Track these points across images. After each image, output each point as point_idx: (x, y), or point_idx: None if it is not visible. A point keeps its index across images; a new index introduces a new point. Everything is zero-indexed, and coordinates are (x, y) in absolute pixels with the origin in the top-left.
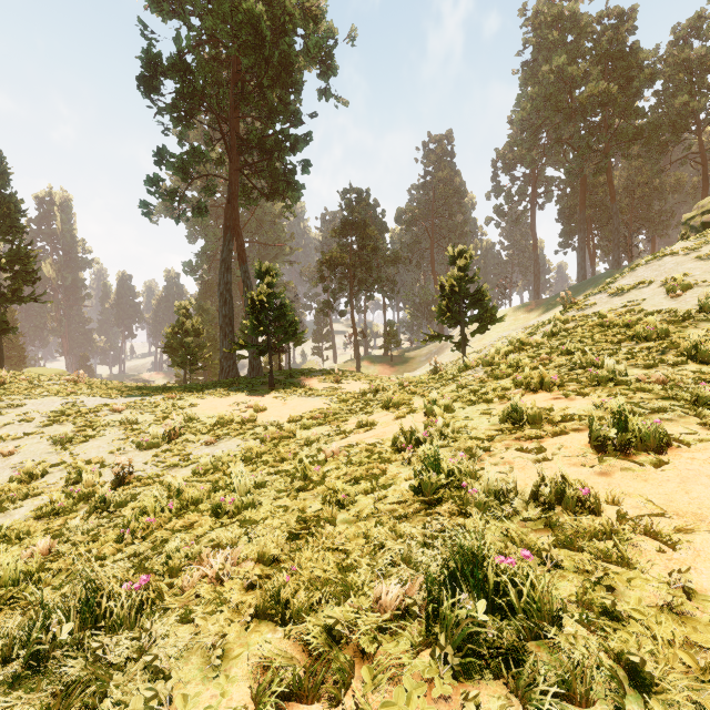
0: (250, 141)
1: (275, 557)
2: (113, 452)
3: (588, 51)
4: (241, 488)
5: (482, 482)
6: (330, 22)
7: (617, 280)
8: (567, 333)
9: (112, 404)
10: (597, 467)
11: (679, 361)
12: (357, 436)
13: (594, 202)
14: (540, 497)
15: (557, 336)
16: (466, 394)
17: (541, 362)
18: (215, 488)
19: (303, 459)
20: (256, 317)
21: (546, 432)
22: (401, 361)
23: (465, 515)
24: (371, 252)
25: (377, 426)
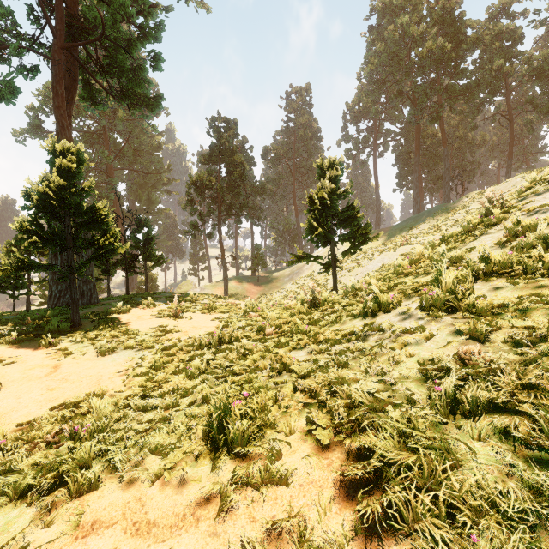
0: (86, 22)
1: None
2: None
3: (424, 19)
4: None
5: None
6: None
7: None
8: None
9: None
10: None
11: None
12: None
13: (423, 151)
14: None
15: None
16: None
17: None
18: None
19: None
20: (35, 220)
21: None
22: (266, 280)
23: None
24: (238, 177)
25: None
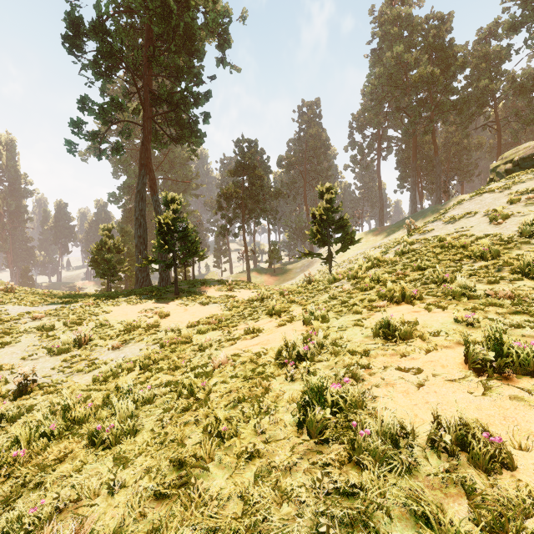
0: (160, 95)
1: (135, 528)
2: (25, 358)
3: (418, 44)
4: (122, 412)
5: (367, 409)
6: (225, 4)
7: (448, 211)
8: (415, 252)
9: (33, 312)
10: (483, 393)
11: (516, 277)
12: (245, 343)
13: (422, 155)
14: (440, 441)
15: (406, 255)
16: (337, 304)
17: (398, 276)
18: (107, 401)
19: (194, 368)
20: (163, 238)
21: (419, 347)
22: (281, 272)
23: (357, 462)
24: (258, 188)
25: (262, 333)
